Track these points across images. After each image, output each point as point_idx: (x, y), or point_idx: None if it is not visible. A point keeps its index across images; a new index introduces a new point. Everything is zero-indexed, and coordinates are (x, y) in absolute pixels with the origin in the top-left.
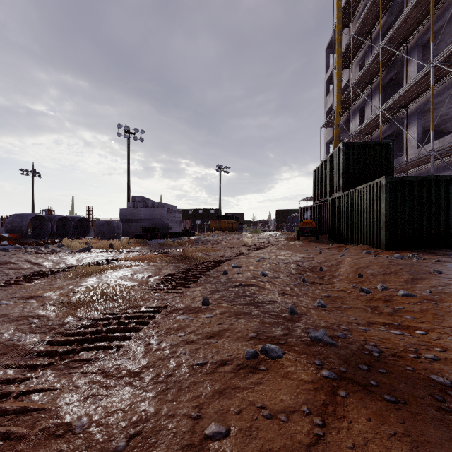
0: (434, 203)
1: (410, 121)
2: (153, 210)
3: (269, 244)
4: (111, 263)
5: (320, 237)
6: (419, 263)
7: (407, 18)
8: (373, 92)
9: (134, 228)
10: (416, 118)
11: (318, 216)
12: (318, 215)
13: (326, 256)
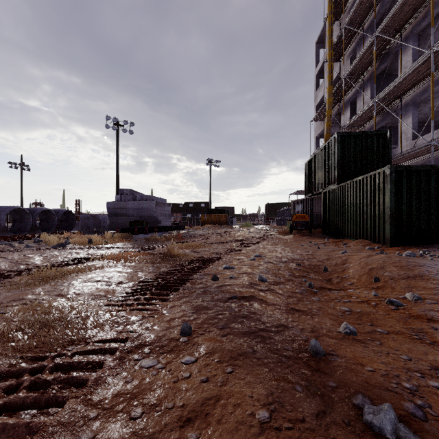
0: None
1: (405, 112)
2: (141, 203)
3: (261, 239)
4: (82, 262)
5: (313, 231)
6: (436, 261)
7: (404, 5)
8: (365, 84)
9: (122, 222)
10: (411, 108)
11: (311, 209)
12: (310, 209)
13: (327, 253)
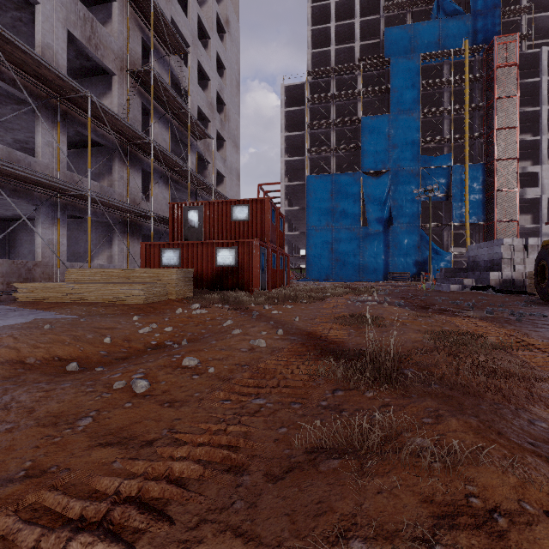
0: None
1: None
2: None
3: None
4: None
5: None
6: None
7: None
8: None
9: None
10: None
11: None
12: None
13: None
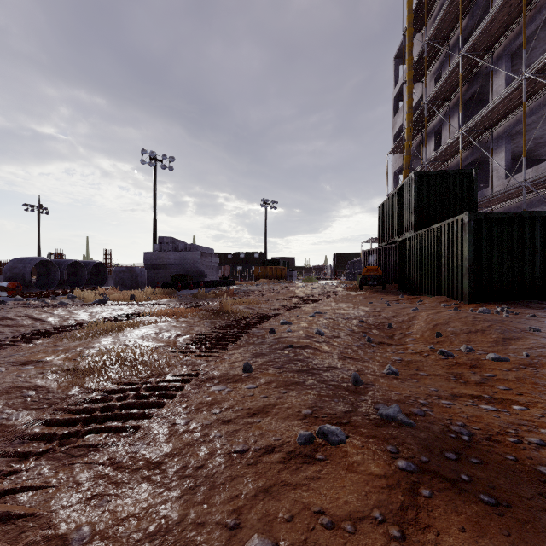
0: (528, 244)
1: (497, 146)
2: (184, 254)
3: (325, 295)
4: (131, 318)
5: (388, 287)
6: (510, 318)
7: (494, 20)
8: (452, 111)
9: (161, 276)
10: (504, 142)
11: (385, 261)
12: (384, 260)
13: (396, 310)
